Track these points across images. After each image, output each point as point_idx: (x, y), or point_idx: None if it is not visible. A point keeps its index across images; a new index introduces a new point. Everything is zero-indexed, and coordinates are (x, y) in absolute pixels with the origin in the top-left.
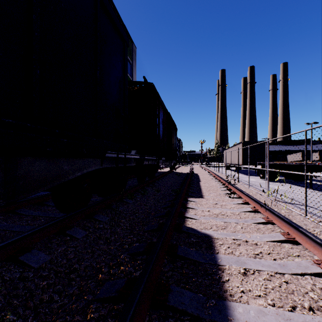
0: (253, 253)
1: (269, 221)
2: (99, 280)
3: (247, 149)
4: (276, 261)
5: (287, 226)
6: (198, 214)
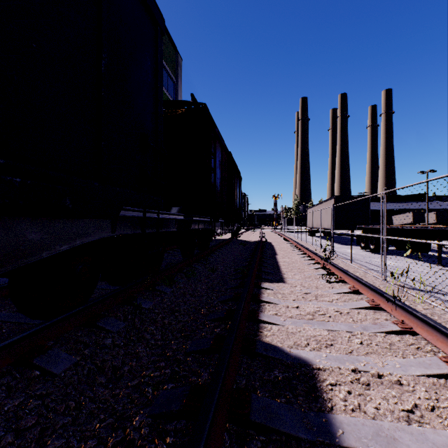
0: (402, 408)
1: (408, 328)
2: None
3: (342, 207)
4: None
5: (447, 341)
6: (282, 314)
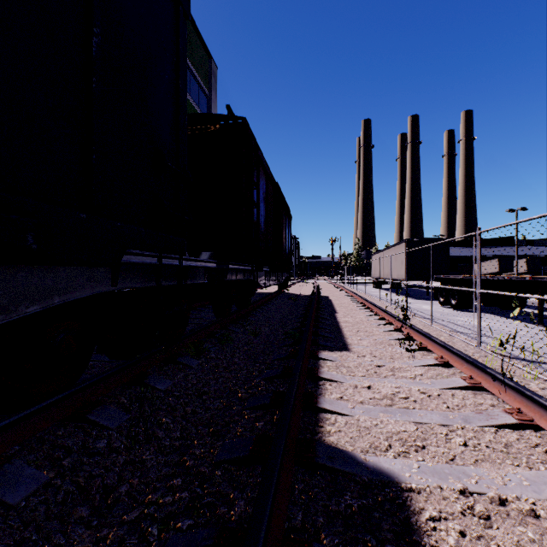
0: None
1: (528, 421)
2: None
3: (415, 252)
4: None
5: None
6: (349, 398)
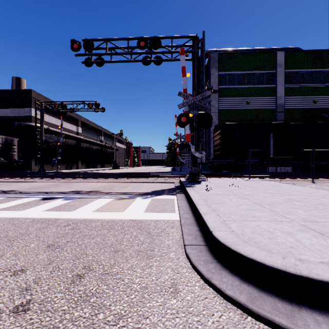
0: None
1: None
2: None
3: None
4: None
5: None
6: None
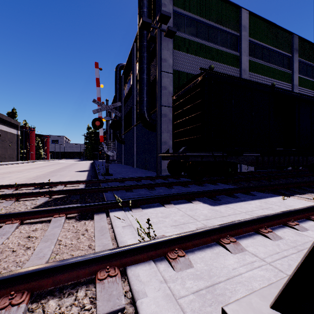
0: None
1: None
2: None
3: None
4: None
5: None
6: None
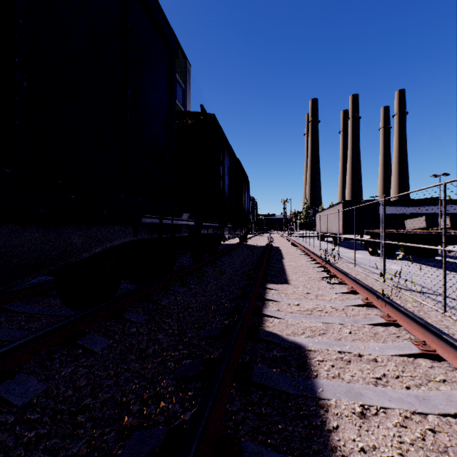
0: (372, 376)
1: (392, 321)
2: (123, 428)
3: (350, 211)
4: (411, 391)
5: (421, 330)
6: (283, 310)
